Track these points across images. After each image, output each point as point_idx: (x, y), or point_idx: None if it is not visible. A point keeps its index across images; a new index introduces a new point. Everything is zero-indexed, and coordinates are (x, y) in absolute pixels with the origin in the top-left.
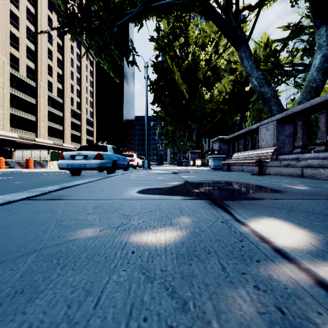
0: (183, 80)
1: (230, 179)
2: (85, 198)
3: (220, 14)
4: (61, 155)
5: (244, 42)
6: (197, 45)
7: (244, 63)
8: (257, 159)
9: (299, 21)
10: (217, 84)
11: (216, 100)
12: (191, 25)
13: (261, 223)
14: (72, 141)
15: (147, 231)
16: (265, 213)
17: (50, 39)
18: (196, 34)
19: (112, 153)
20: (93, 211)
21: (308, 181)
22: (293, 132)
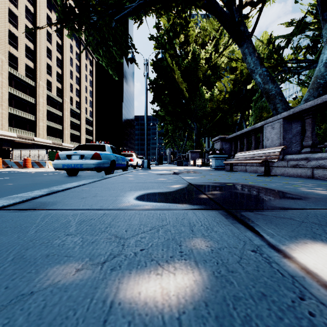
0: (183, 79)
1: (237, 180)
2: (72, 207)
3: (223, 7)
4: (57, 154)
5: (247, 37)
6: (197, 44)
7: (247, 59)
8: (262, 159)
9: (304, 16)
10: (217, 83)
11: (216, 99)
12: (191, 23)
13: (310, 253)
14: (71, 141)
15: (147, 271)
16: (304, 234)
17: (50, 38)
18: (196, 33)
19: (110, 153)
20: (76, 230)
21: (323, 184)
22: (300, 131)
